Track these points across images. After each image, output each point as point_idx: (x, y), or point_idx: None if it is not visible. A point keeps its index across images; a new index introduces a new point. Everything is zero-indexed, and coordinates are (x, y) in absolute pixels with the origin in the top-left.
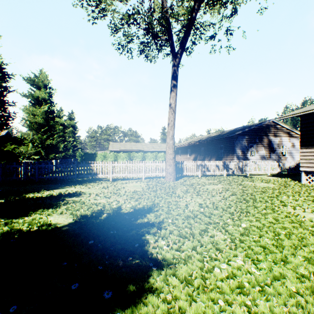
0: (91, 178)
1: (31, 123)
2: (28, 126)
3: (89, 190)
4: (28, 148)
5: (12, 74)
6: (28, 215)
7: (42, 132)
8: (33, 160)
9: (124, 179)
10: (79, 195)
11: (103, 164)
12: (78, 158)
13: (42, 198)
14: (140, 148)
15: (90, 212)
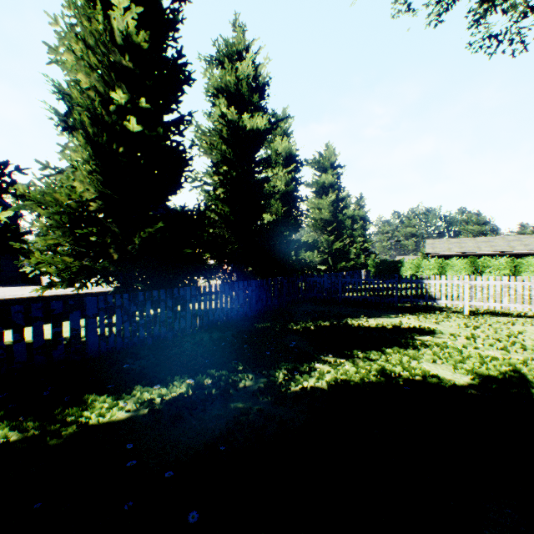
0: (418, 304)
1: (315, 222)
2: (311, 225)
3: (440, 327)
4: (312, 256)
5: (304, 161)
6: (383, 352)
7: (327, 232)
8: (315, 272)
9: (495, 314)
10: (429, 333)
11: (447, 280)
12: (370, 269)
13: (374, 329)
14: (502, 249)
15: (490, 371)
